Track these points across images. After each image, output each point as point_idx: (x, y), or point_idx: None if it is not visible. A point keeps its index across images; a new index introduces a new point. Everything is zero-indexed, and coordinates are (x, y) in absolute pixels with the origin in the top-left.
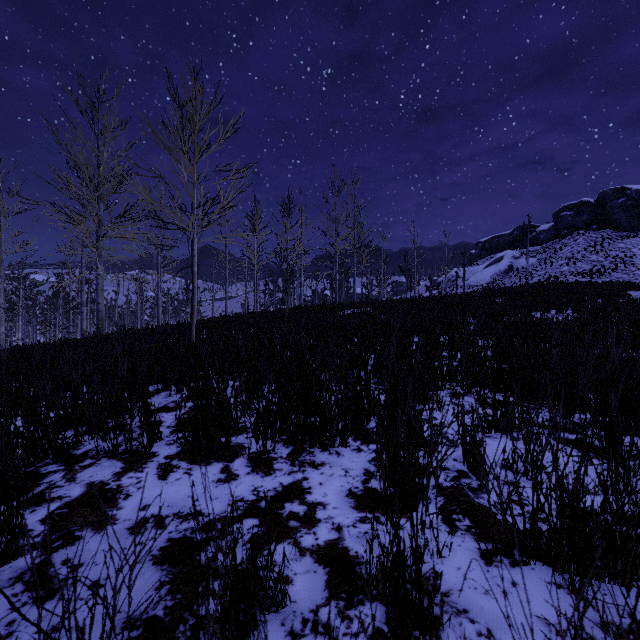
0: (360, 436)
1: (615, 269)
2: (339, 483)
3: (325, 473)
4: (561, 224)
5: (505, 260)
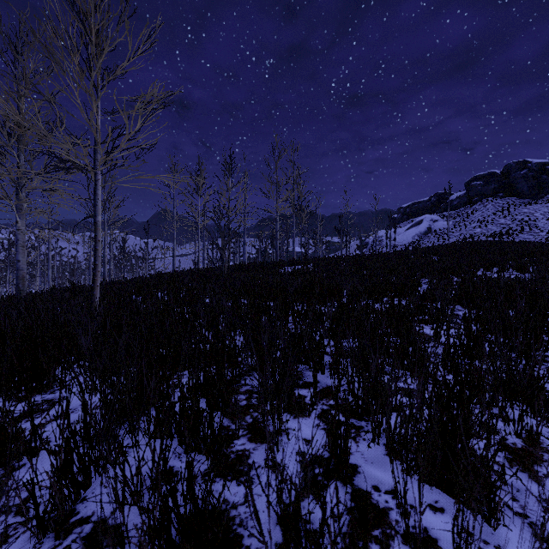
0: None
1: (521, 231)
2: None
3: None
4: (472, 192)
5: (424, 223)
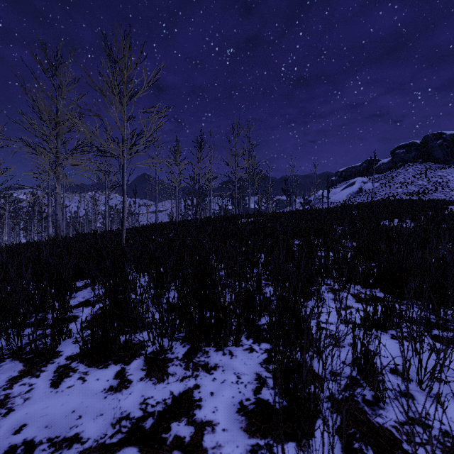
0: (252, 333)
1: (435, 190)
2: (230, 393)
3: (217, 379)
4: (396, 158)
5: (357, 184)
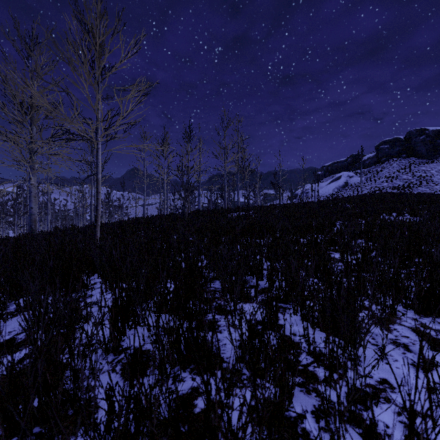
0: None
1: (420, 185)
2: None
3: None
4: (381, 153)
5: (342, 178)
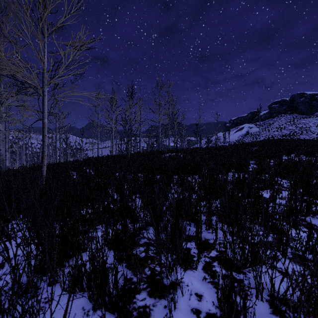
0: None
1: (301, 133)
2: None
3: None
4: (272, 111)
5: (245, 129)
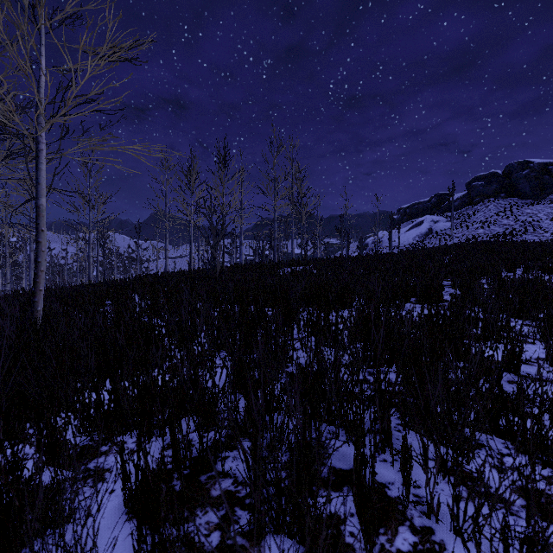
0: None
1: (525, 232)
2: None
3: None
4: (473, 192)
5: (425, 224)
